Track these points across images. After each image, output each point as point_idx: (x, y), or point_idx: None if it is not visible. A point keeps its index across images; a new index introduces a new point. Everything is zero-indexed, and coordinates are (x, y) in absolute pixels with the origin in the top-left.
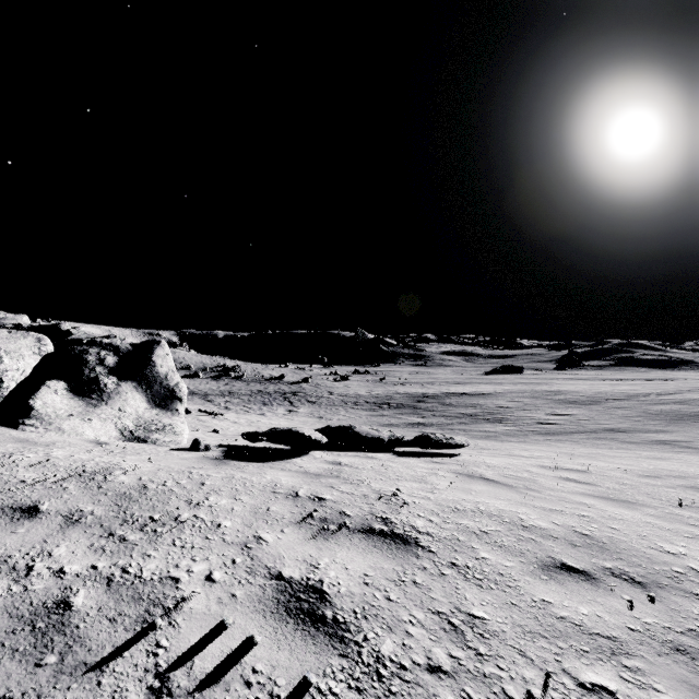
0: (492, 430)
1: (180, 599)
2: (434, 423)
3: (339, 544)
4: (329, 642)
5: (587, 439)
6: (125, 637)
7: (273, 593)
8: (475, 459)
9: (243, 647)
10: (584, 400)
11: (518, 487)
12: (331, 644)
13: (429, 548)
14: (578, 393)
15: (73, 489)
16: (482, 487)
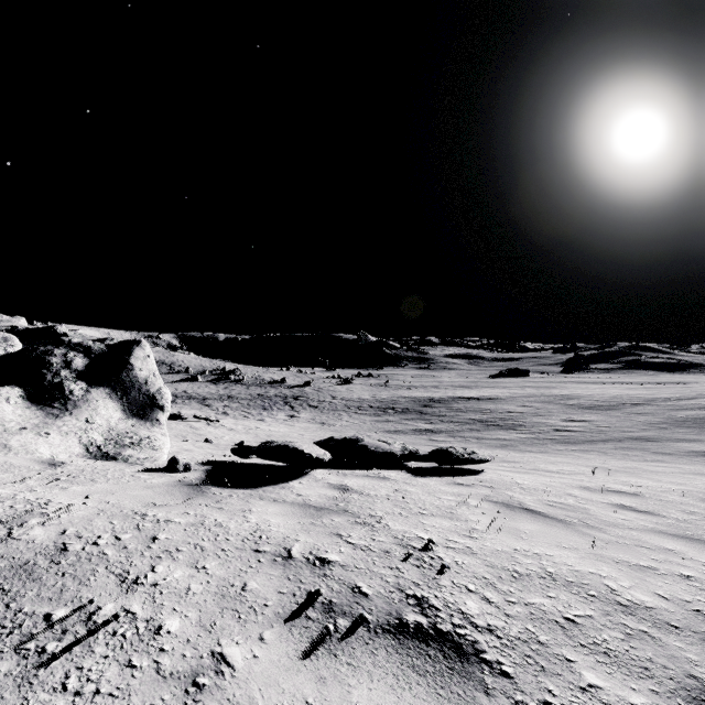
0: (506, 438)
1: None
2: (443, 429)
3: (354, 666)
4: None
5: (614, 449)
6: None
7: None
8: (503, 478)
9: None
10: (600, 405)
11: (574, 523)
12: None
13: (501, 667)
14: (592, 398)
15: None
16: (531, 526)
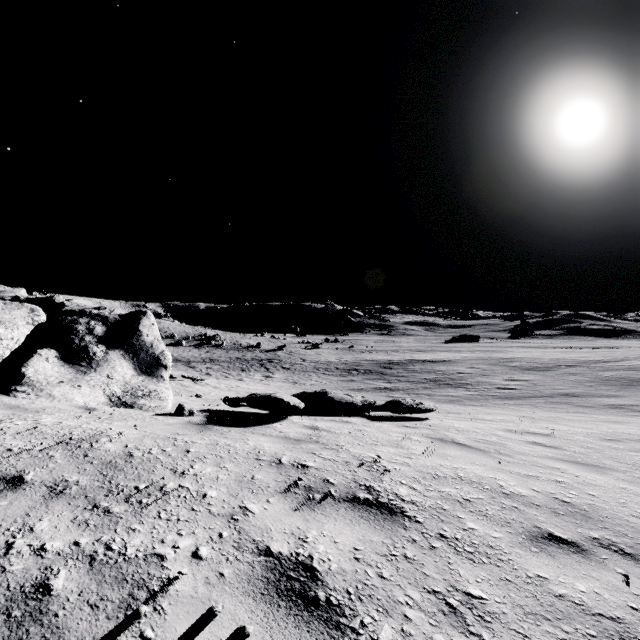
0: (454, 395)
1: (166, 579)
2: (400, 388)
3: (325, 515)
4: (324, 629)
5: (544, 403)
6: (106, 626)
7: (262, 571)
8: (444, 423)
9: (233, 637)
10: (539, 366)
11: (490, 452)
12: (327, 632)
13: (416, 518)
14: (532, 360)
15: (59, 458)
16: (456, 452)
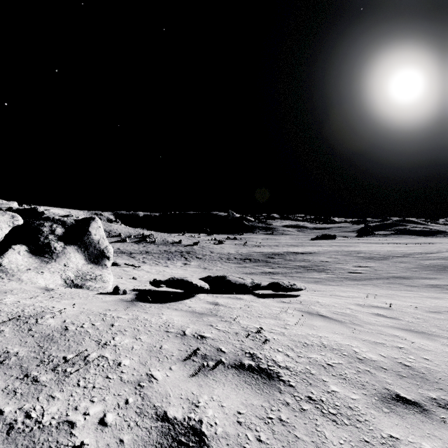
0: (318, 277)
1: (71, 447)
2: (279, 272)
3: (216, 380)
4: None
5: (383, 284)
6: None
7: (157, 437)
8: (311, 299)
9: None
10: (378, 257)
11: (346, 322)
12: None
13: (289, 383)
14: (373, 252)
15: (7, 332)
16: (320, 323)
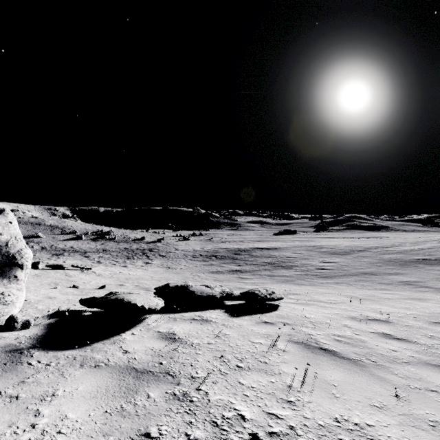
0: (287, 275)
1: None
2: (247, 270)
3: None
4: None
5: (355, 281)
6: None
7: None
8: (295, 312)
9: None
10: (340, 251)
11: (365, 364)
12: None
13: None
14: (334, 247)
15: None
16: (335, 374)
